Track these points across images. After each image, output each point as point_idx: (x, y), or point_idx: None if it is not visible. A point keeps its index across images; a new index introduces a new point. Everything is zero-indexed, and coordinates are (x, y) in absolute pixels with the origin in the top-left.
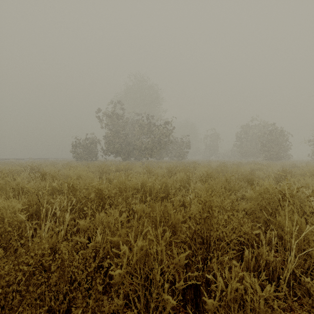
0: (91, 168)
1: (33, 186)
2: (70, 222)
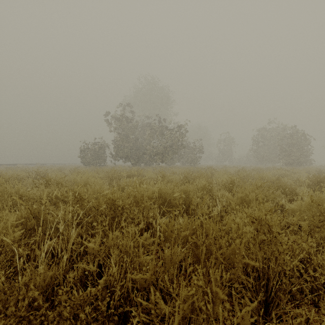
0: (100, 173)
1: (35, 193)
2: (76, 239)
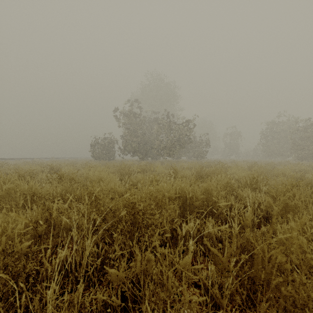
0: (111, 168)
1: (47, 191)
2: (91, 248)
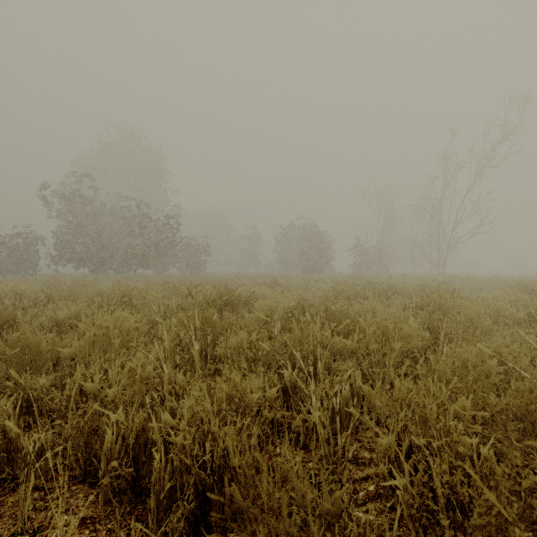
0: (32, 283)
1: None
2: None
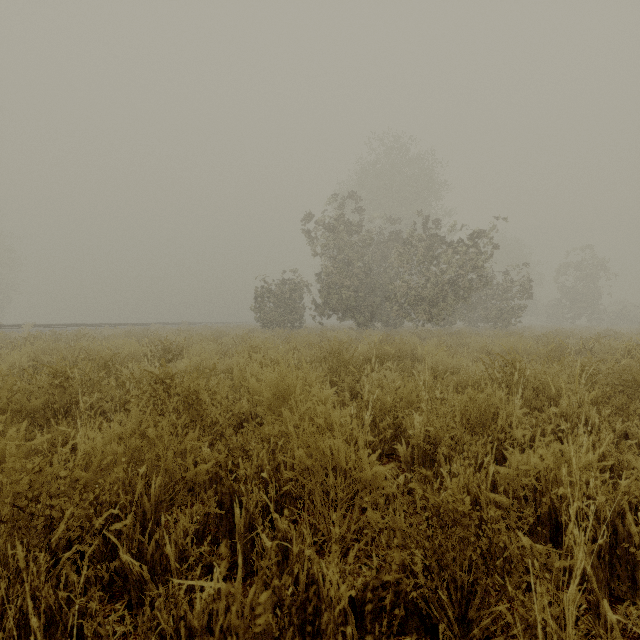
0: (303, 350)
1: (70, 471)
2: None
